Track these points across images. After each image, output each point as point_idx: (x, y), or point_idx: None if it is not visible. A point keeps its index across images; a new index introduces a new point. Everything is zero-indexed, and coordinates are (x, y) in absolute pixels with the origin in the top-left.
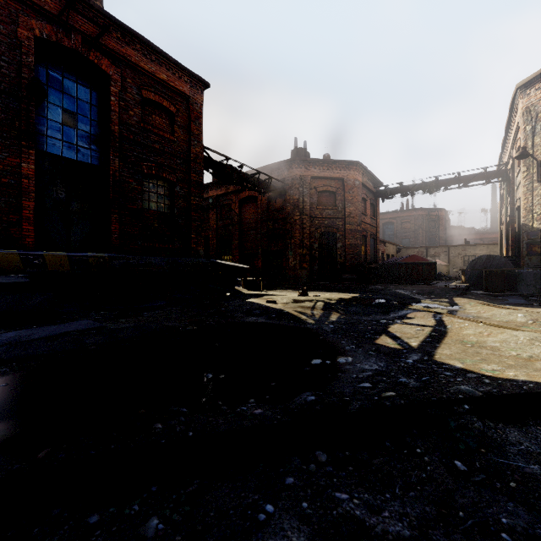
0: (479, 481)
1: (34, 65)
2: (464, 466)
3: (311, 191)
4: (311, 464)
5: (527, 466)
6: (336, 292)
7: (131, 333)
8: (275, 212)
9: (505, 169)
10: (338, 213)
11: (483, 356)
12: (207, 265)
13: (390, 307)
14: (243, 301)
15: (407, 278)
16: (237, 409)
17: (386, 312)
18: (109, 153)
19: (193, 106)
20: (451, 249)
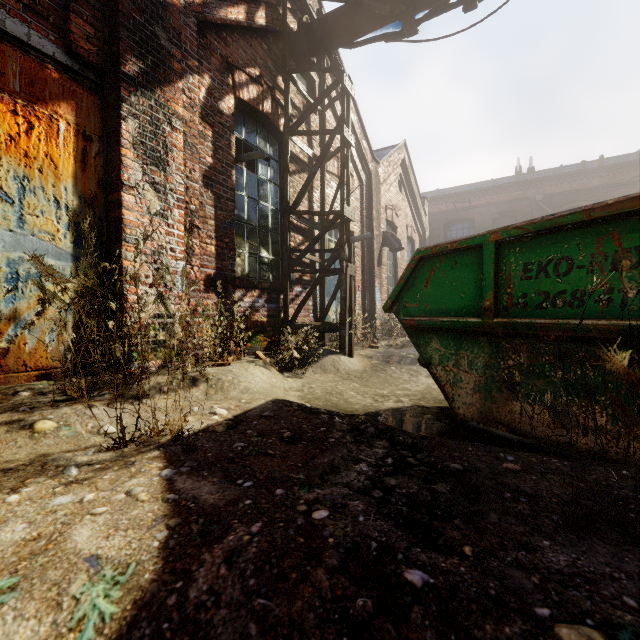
0: None
1: None
2: None
3: None
4: None
5: None
6: None
7: None
8: None
9: None
10: None
11: None
12: None
13: None
14: None
15: None
16: None
17: None
18: None
19: None
20: None
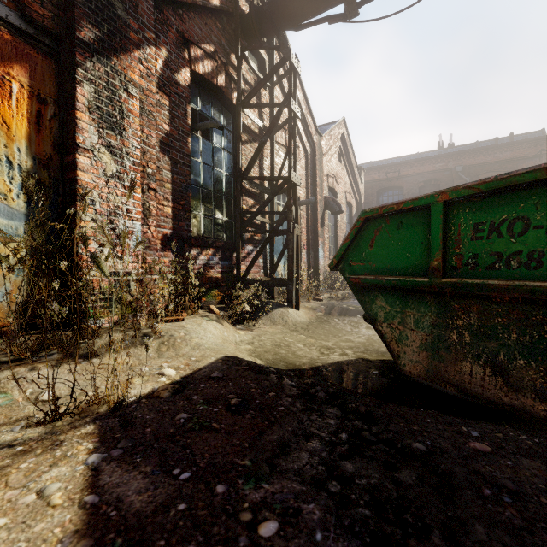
0: None
1: None
2: None
3: None
4: None
5: None
6: None
7: None
8: None
9: None
10: None
11: None
12: None
13: None
14: None
15: None
16: None
17: None
18: None
19: None
20: None
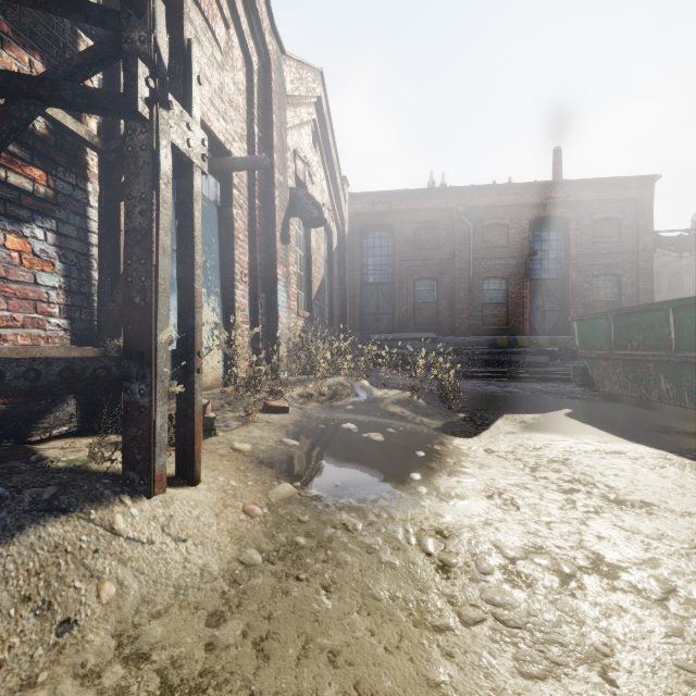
0: None
1: (528, 237)
2: None
3: None
4: None
5: None
6: None
7: None
8: None
9: None
10: None
11: None
12: None
13: None
14: None
15: None
16: None
17: None
18: (568, 269)
19: (640, 205)
20: None
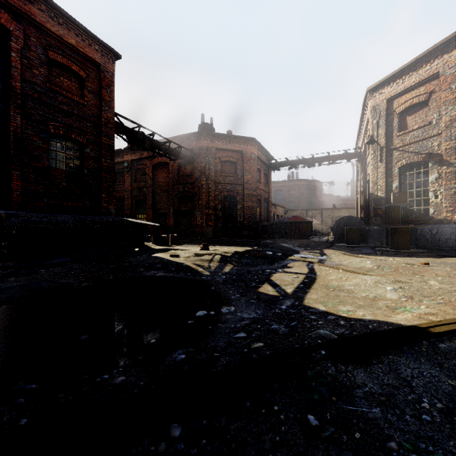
0: (329, 436)
1: None
2: (316, 419)
3: (216, 160)
4: (162, 443)
5: (370, 410)
6: (234, 246)
7: (13, 293)
8: (185, 177)
9: (359, 152)
10: (238, 180)
11: (341, 298)
12: (117, 223)
13: (275, 258)
14: (148, 256)
15: (291, 234)
16: (97, 379)
17: (272, 262)
18: (9, 109)
19: (104, 74)
20: (324, 212)
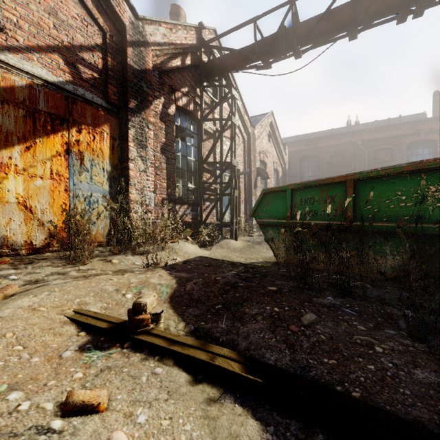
0: None
1: (406, 154)
2: None
3: None
4: None
5: None
6: None
7: None
8: None
9: None
10: None
11: None
12: None
13: None
14: None
15: None
16: None
17: None
18: None
19: None
20: None
